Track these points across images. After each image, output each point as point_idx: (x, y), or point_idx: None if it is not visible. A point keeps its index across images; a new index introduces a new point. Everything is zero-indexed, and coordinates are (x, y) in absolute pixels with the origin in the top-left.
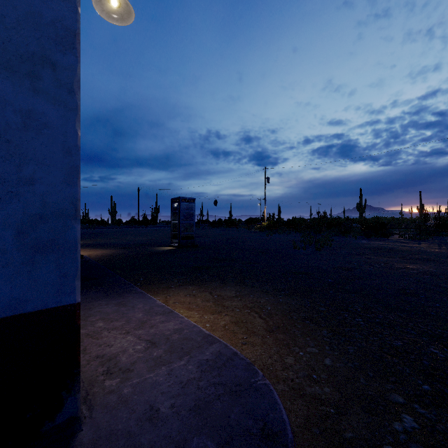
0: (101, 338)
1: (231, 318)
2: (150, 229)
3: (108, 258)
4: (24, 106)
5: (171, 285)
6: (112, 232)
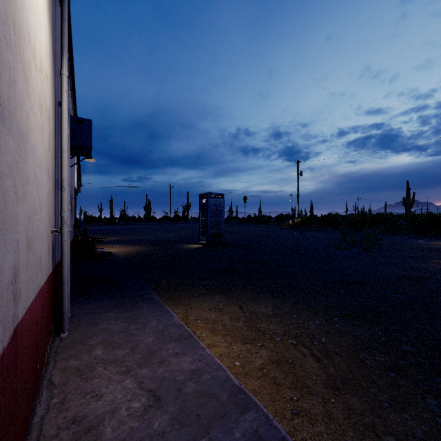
0: (92, 379)
1: (270, 354)
2: (181, 225)
3: (135, 256)
4: None
5: (194, 292)
6: (145, 228)
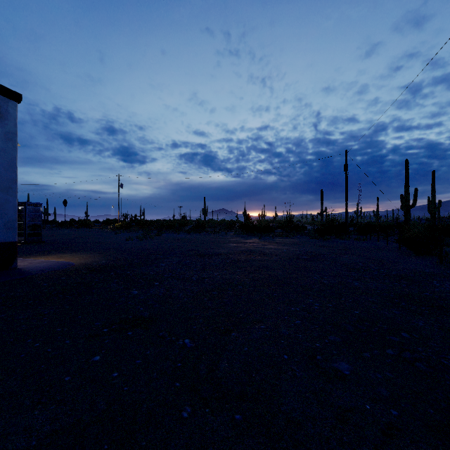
0: None
1: (65, 259)
2: None
3: None
4: (6, 198)
5: (30, 256)
6: None
